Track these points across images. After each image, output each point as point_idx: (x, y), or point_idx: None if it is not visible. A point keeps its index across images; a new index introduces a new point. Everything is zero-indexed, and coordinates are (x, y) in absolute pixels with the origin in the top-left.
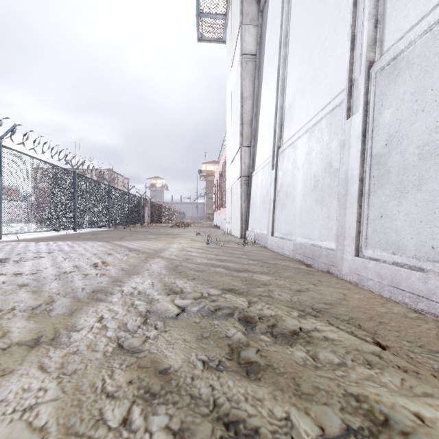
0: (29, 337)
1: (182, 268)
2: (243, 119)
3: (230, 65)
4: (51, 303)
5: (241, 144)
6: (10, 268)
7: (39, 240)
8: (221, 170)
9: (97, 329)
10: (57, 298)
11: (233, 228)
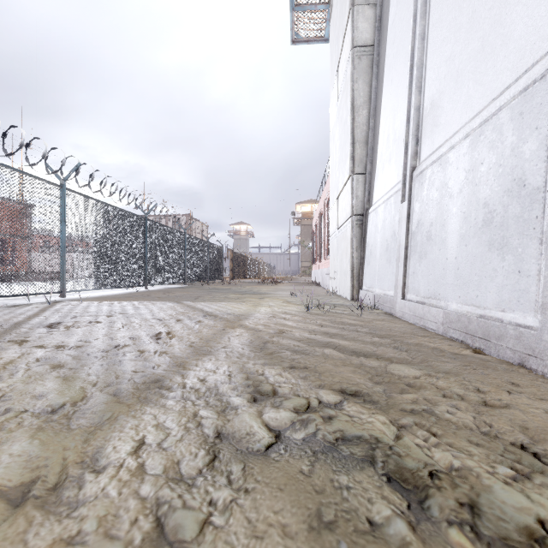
0: (19, 478)
1: (273, 347)
2: (354, 136)
3: (336, 67)
4: (79, 403)
5: (352, 171)
6: (56, 337)
7: (104, 299)
8: (321, 210)
9: (127, 474)
10: (92, 392)
11: (340, 286)
